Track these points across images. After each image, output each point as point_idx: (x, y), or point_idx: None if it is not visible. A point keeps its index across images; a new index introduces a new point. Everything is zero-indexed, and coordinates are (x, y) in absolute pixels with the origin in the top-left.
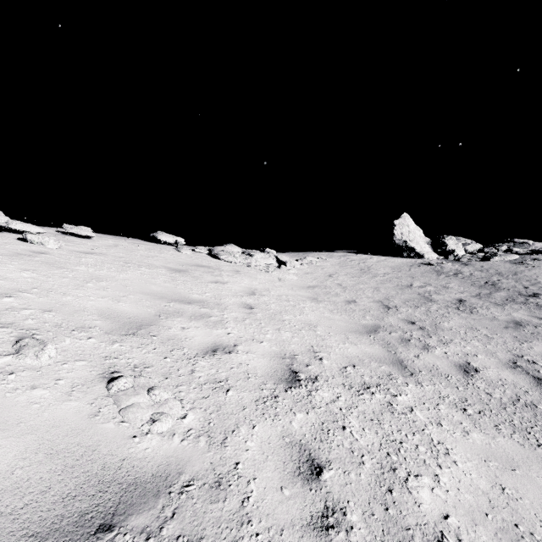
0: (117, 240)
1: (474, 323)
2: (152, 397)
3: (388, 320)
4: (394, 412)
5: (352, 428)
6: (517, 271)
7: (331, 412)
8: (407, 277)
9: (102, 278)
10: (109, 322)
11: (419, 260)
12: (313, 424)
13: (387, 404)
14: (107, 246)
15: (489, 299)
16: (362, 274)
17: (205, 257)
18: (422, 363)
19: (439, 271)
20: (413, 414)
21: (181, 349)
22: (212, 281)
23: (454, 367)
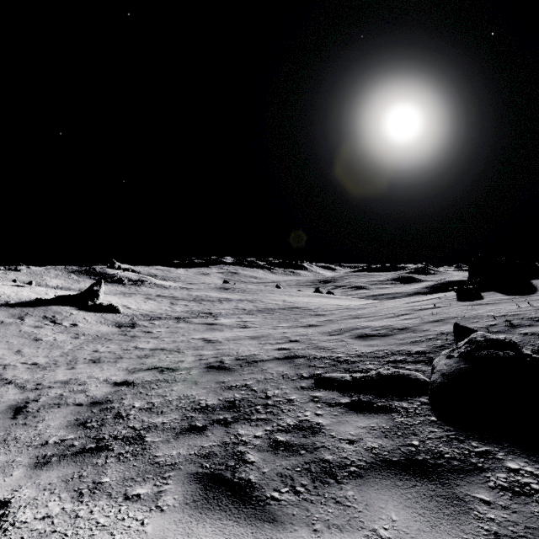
0: None
1: None
2: None
3: None
4: None
5: None
6: (6, 276)
7: None
8: None
9: None
10: None
11: None
12: None
13: None
14: None
15: None
16: None
17: None
18: None
19: None
20: None
21: None
22: None
23: None
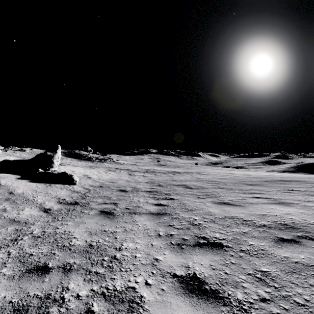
0: None
1: None
2: None
3: None
4: None
5: None
6: (13, 154)
7: None
8: None
9: None
10: None
11: None
12: None
13: None
14: None
15: None
16: None
17: None
18: None
19: None
20: None
21: None
22: None
23: None
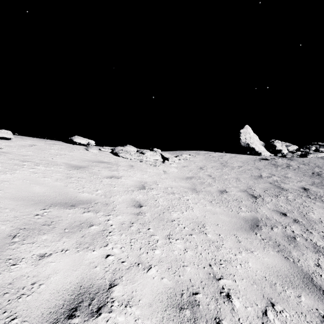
0: (35, 141)
1: None
2: None
3: (261, 211)
4: None
5: None
6: None
7: None
8: (255, 169)
9: None
10: None
11: (258, 156)
12: None
13: None
14: (21, 145)
15: None
16: (223, 167)
17: (108, 154)
18: None
19: (275, 164)
20: None
21: None
22: (107, 176)
23: None
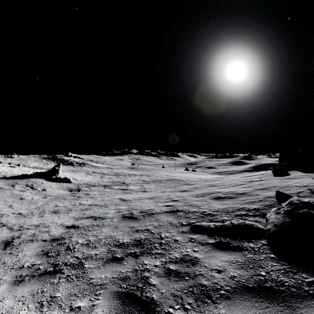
0: None
1: None
2: None
3: None
4: None
5: None
6: (5, 161)
7: None
8: None
9: None
10: None
11: None
12: None
13: None
14: None
15: None
16: None
17: None
18: None
19: None
20: None
21: None
22: None
23: None
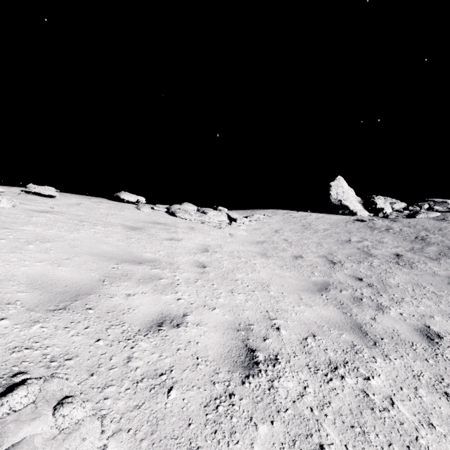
0: (80, 199)
1: (418, 278)
2: (57, 421)
3: (336, 276)
4: (374, 409)
5: (333, 448)
6: (441, 227)
7: (301, 416)
8: (345, 232)
9: (49, 238)
10: (38, 293)
11: (353, 217)
12: (282, 446)
13: (362, 394)
14: (68, 204)
15: (422, 253)
16: (304, 230)
17: (163, 214)
18: (381, 328)
19: (372, 227)
20: (396, 409)
21: (121, 325)
22: (167, 238)
23: (415, 332)
